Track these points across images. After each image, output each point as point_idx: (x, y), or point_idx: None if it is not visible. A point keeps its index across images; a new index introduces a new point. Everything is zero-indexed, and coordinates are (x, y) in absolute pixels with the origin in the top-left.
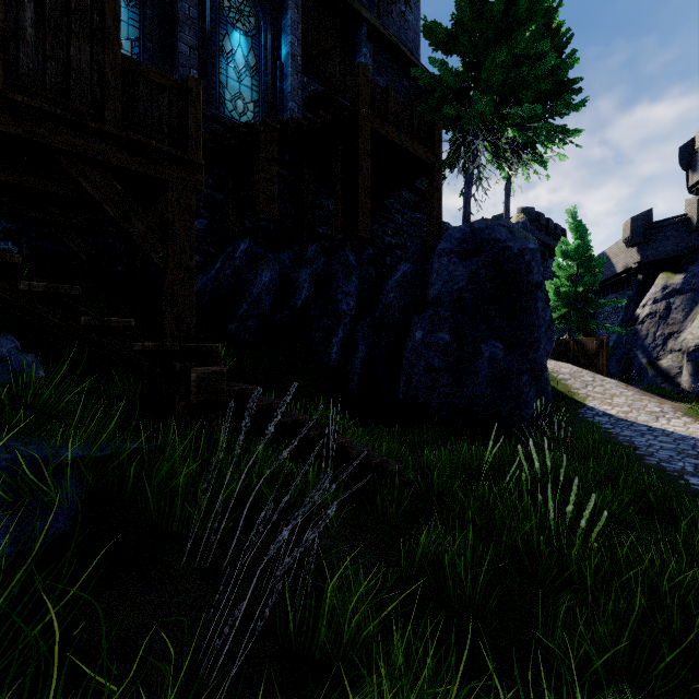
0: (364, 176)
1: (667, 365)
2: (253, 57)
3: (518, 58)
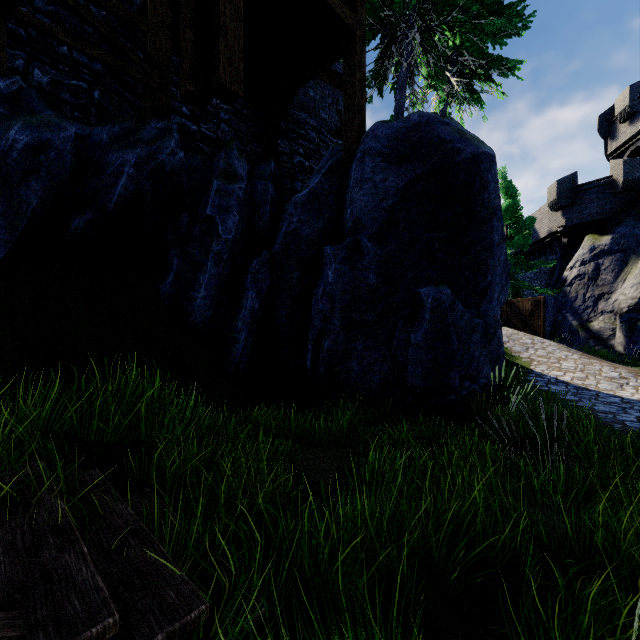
0: None
1: (599, 327)
2: None
3: None
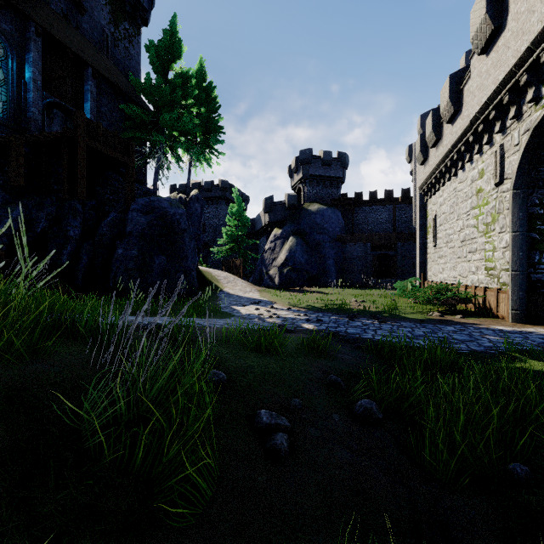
0: (82, 168)
1: (272, 273)
2: (3, 74)
3: (180, 117)
